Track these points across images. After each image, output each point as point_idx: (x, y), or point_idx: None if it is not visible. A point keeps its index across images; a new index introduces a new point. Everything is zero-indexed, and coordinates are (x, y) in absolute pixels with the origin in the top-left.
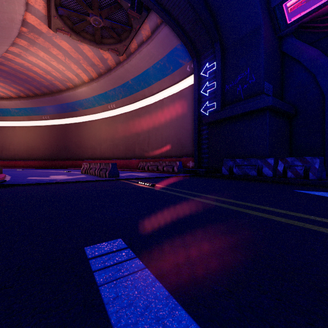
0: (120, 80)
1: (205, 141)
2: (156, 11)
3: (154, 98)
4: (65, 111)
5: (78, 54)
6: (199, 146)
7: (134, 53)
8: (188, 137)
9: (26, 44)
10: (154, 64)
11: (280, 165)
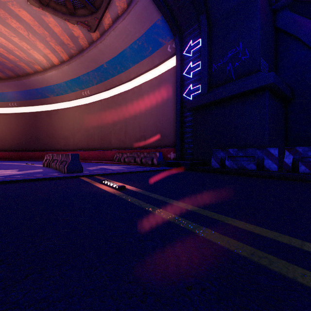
0: (93, 62)
1: (188, 129)
2: None
3: (132, 83)
4: (35, 98)
5: (43, 28)
6: (182, 135)
7: (108, 30)
8: (169, 125)
9: None
10: (130, 44)
11: (288, 157)
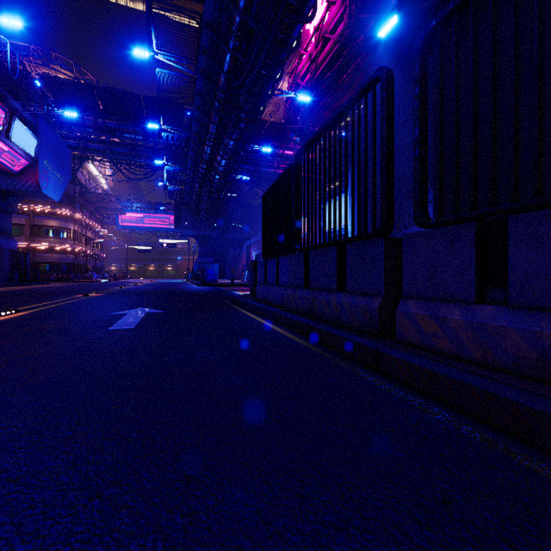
0: None
1: None
2: None
3: None
4: None
5: None
6: None
7: None
8: None
9: None
10: None
11: None
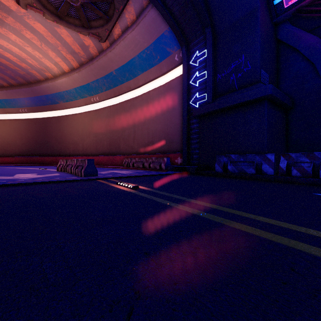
0: (103, 70)
1: (195, 136)
2: None
3: (140, 90)
4: (45, 104)
5: (55, 39)
6: (188, 141)
7: (117, 39)
8: (176, 131)
9: None
10: (139, 53)
11: (283, 162)
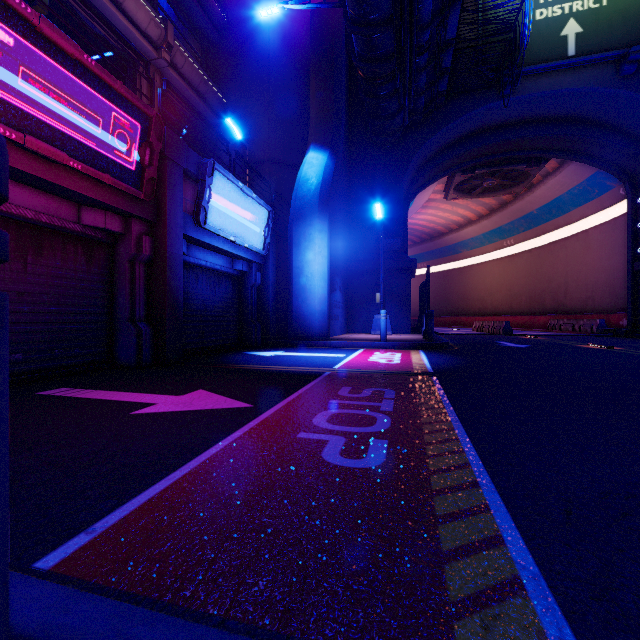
0: (519, 212)
1: None
2: (558, 158)
3: (575, 226)
4: (445, 256)
5: (466, 201)
6: (635, 299)
7: (537, 184)
8: (625, 284)
9: (420, 210)
10: (568, 190)
11: None
